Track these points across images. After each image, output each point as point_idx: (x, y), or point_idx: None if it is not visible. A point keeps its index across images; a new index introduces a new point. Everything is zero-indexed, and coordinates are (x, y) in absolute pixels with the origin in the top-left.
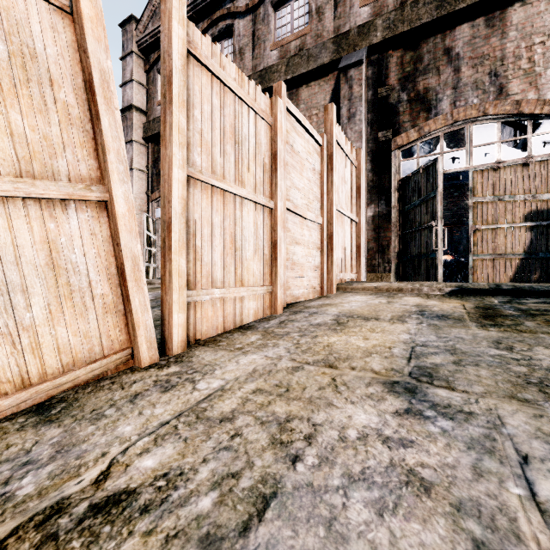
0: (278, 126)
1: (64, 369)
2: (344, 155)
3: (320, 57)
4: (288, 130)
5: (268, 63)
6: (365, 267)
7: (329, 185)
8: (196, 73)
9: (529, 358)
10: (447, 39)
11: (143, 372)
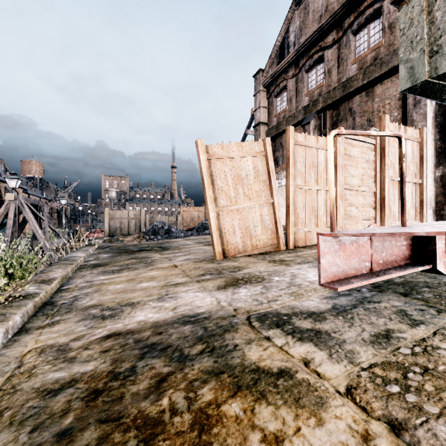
0: (337, 151)
1: (263, 246)
2: None
3: (391, 61)
4: (346, 147)
5: (349, 74)
6: (432, 217)
7: (382, 166)
8: (297, 149)
9: None
10: None
11: (282, 251)
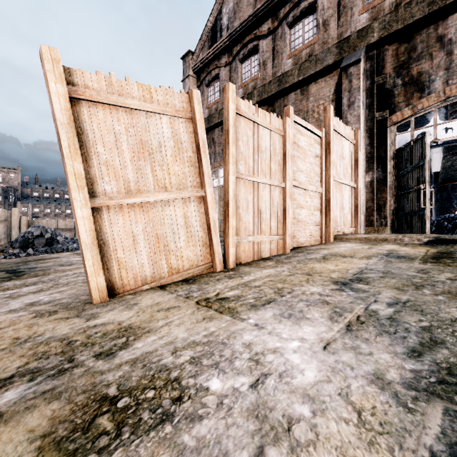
0: (286, 136)
1: (189, 267)
2: (342, 138)
3: (325, 59)
4: (294, 134)
5: (284, 69)
6: (363, 222)
7: (327, 164)
8: (239, 122)
9: (431, 277)
10: (439, 28)
11: (218, 273)
